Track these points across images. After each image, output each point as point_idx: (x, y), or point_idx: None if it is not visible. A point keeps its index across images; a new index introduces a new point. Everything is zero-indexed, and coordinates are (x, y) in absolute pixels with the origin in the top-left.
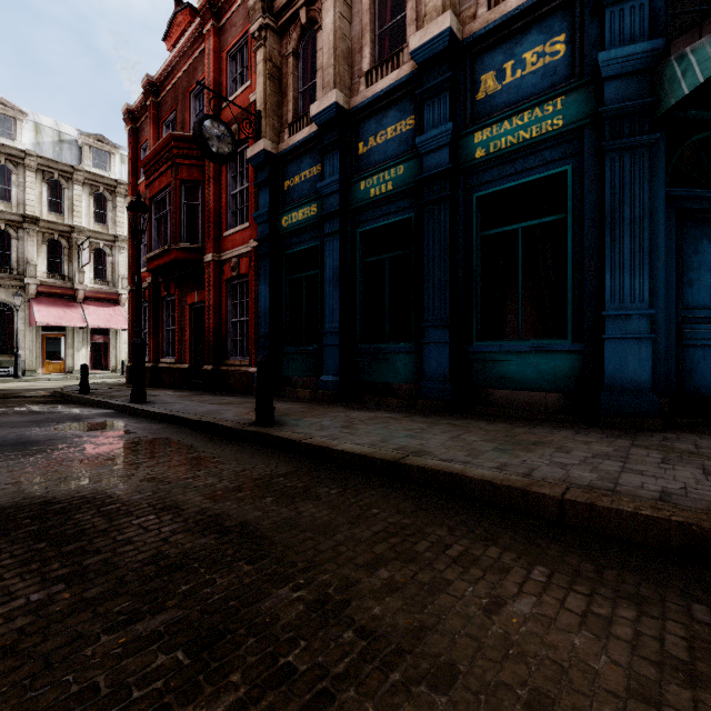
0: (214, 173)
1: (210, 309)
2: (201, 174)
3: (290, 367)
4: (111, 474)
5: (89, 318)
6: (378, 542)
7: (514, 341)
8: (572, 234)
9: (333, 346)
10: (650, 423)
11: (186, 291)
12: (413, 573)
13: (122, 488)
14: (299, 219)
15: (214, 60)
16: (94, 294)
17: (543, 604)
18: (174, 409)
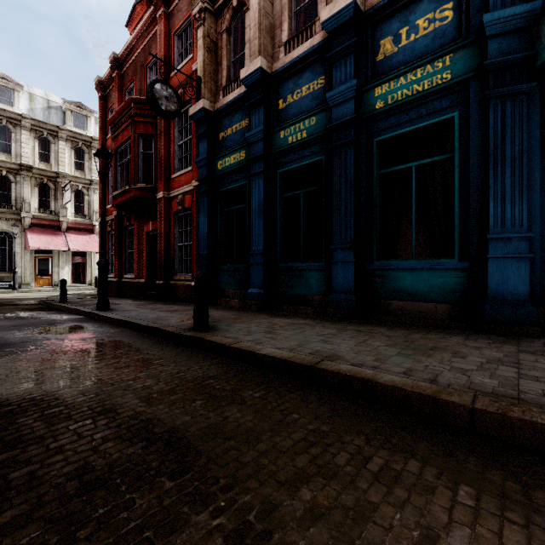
0: (165, 128)
1: (161, 235)
2: (154, 130)
3: (224, 281)
4: (64, 376)
5: (70, 243)
6: (299, 453)
7: (409, 260)
8: (459, 170)
9: (258, 264)
10: (529, 330)
11: (143, 222)
12: (336, 494)
13: (70, 389)
14: (231, 163)
15: (165, 39)
16: (75, 225)
17: (480, 540)
18: (130, 315)
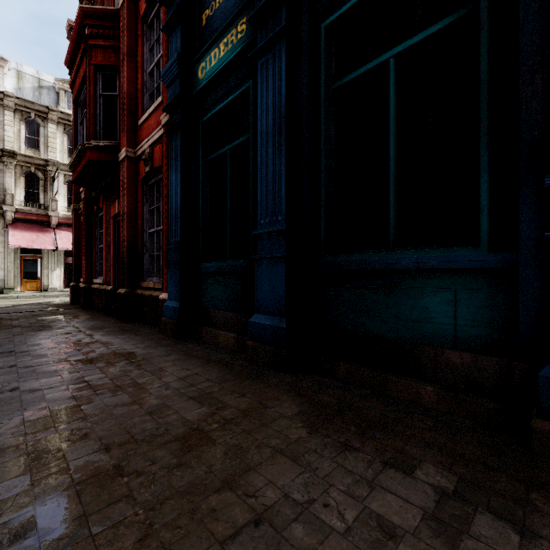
0: (129, 48)
1: (124, 218)
2: (119, 58)
3: (209, 294)
4: None
5: (60, 241)
6: None
7: None
8: None
9: (274, 258)
10: None
11: (110, 202)
12: None
13: None
14: (220, 56)
15: None
16: (67, 221)
17: None
18: None
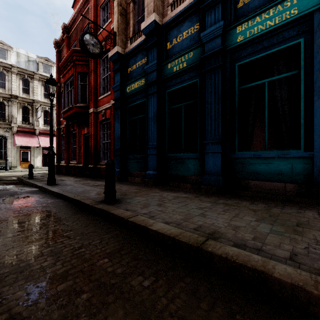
0: (94, 68)
1: (92, 136)
2: (88, 69)
3: (131, 166)
4: None
5: (41, 142)
6: None
7: (263, 151)
8: (304, 83)
9: (153, 154)
10: None
11: (81, 128)
12: None
13: None
14: (135, 87)
15: (94, 11)
16: (44, 131)
17: None
18: (66, 189)
